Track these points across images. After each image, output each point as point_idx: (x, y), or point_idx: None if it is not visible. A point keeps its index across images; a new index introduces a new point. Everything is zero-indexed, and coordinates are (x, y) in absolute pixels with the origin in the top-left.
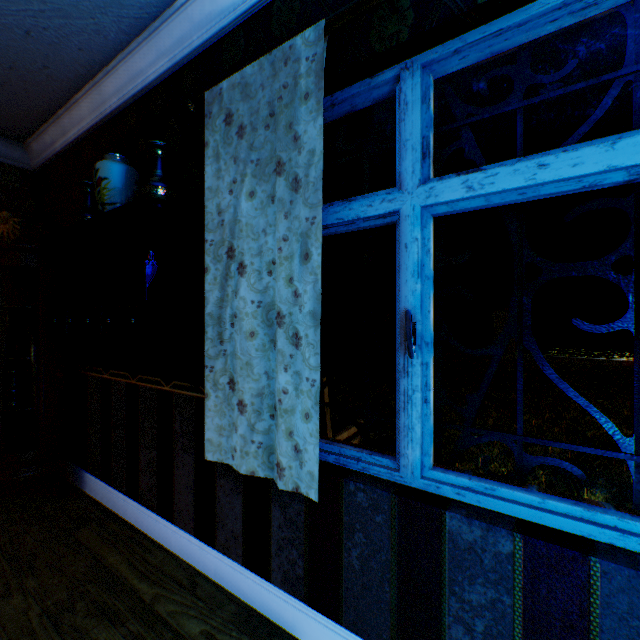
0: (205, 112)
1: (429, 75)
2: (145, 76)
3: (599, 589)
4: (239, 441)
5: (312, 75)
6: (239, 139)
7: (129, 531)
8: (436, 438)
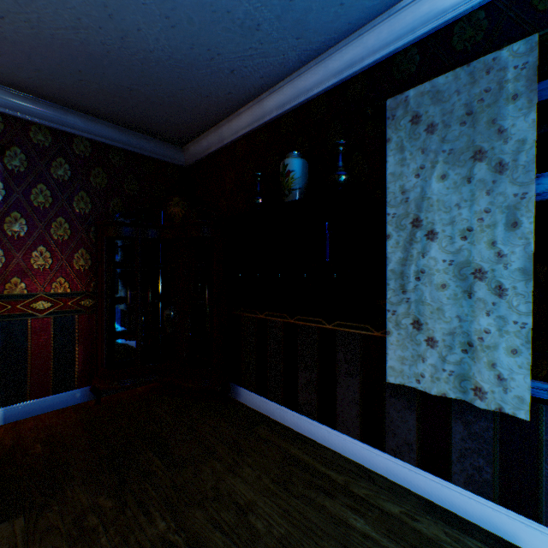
0: (386, 115)
1: None
2: (308, 91)
3: None
4: (428, 369)
5: (521, 80)
6: (428, 134)
7: (292, 432)
8: None
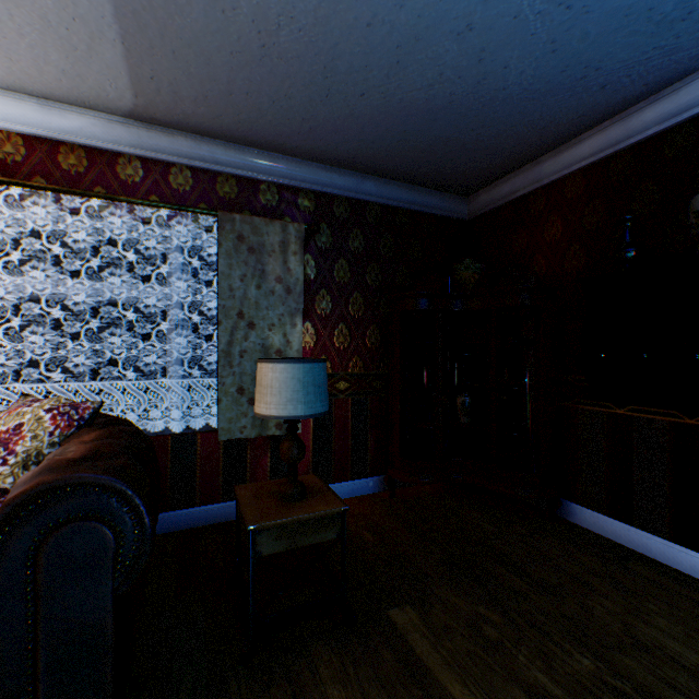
0: None
1: None
2: None
3: None
4: None
5: None
6: None
7: (695, 582)
8: None
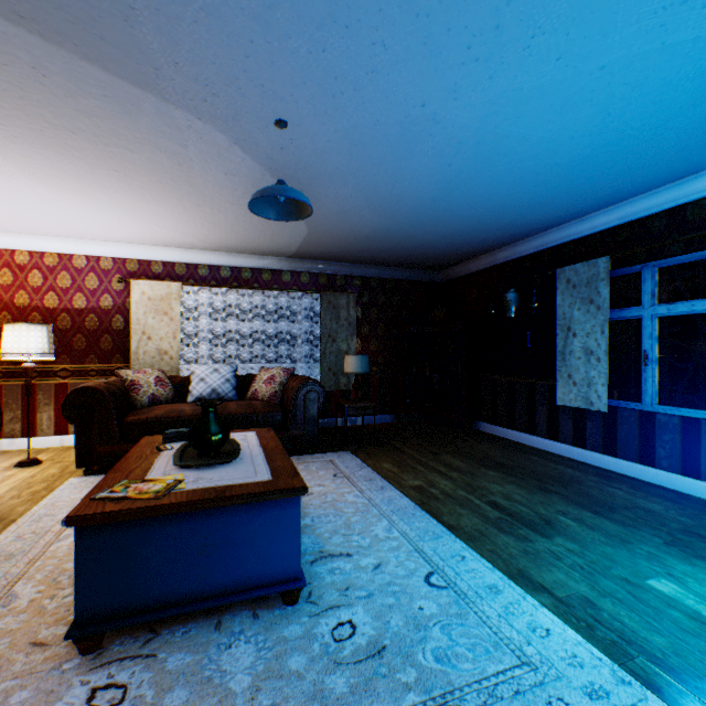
0: (556, 277)
1: (654, 268)
2: (520, 253)
3: (702, 428)
4: (572, 396)
5: (604, 273)
6: (572, 289)
7: (511, 441)
8: (664, 400)
